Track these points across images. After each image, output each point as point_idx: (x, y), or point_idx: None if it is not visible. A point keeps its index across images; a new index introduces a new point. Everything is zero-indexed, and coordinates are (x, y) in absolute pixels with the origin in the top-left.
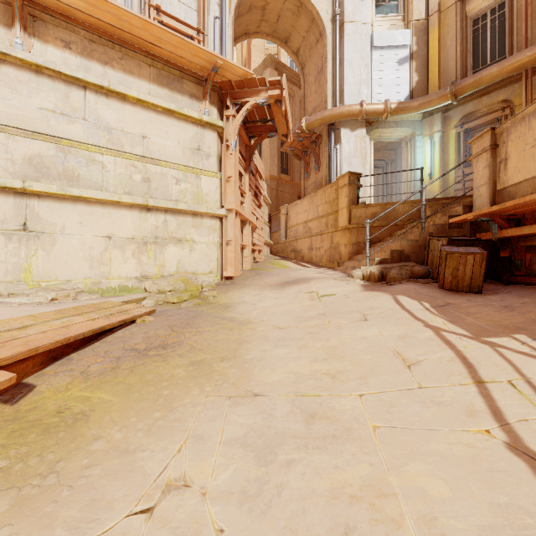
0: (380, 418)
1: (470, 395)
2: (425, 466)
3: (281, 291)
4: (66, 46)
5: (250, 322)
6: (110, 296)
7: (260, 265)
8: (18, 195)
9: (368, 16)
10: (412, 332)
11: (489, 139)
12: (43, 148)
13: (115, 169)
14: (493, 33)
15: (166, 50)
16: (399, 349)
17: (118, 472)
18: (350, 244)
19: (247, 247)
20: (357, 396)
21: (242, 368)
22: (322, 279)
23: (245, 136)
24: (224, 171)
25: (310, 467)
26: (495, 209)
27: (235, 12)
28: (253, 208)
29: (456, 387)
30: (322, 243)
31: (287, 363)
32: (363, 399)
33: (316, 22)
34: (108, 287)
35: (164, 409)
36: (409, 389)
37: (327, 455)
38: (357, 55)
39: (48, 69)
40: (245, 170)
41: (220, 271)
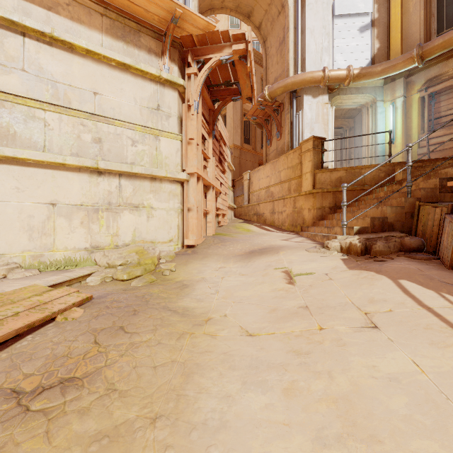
0: None
1: None
2: None
3: (247, 263)
4: None
5: (209, 320)
6: (53, 270)
7: (223, 229)
8: None
9: None
10: None
11: None
12: None
13: (60, 127)
14: None
15: None
16: None
17: None
18: (314, 209)
19: (211, 212)
20: None
21: None
22: (292, 249)
23: (209, 98)
24: (185, 132)
25: None
26: None
27: None
28: (217, 173)
29: None
30: (284, 207)
31: (269, 443)
32: None
33: None
34: (51, 261)
35: None
36: None
37: None
38: (318, 24)
39: None
40: (209, 134)
41: (181, 239)
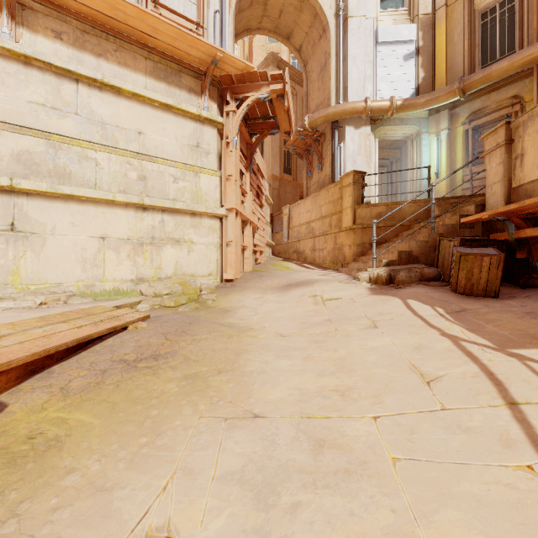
0: (400, 447)
1: (503, 420)
2: (459, 515)
3: (284, 294)
4: (57, 36)
5: (251, 329)
6: (104, 299)
7: (261, 266)
8: (5, 193)
9: (372, 10)
10: (428, 342)
11: (504, 134)
12: (32, 144)
13: (109, 166)
14: (502, 26)
15: (163, 42)
16: (415, 362)
17: (90, 518)
18: (354, 245)
19: (248, 248)
20: (371, 419)
21: (241, 382)
22: (327, 281)
23: (246, 133)
24: (223, 169)
25: (319, 514)
26: (513, 208)
27: (236, 7)
28: (254, 207)
29: (486, 409)
30: (325, 244)
31: (291, 376)
32: (378, 423)
33: (319, 17)
34: (102, 290)
35: (151, 433)
36: (431, 410)
37: (340, 496)
38: (361, 51)
39: (37, 60)
40: (246, 168)
41: (220, 273)
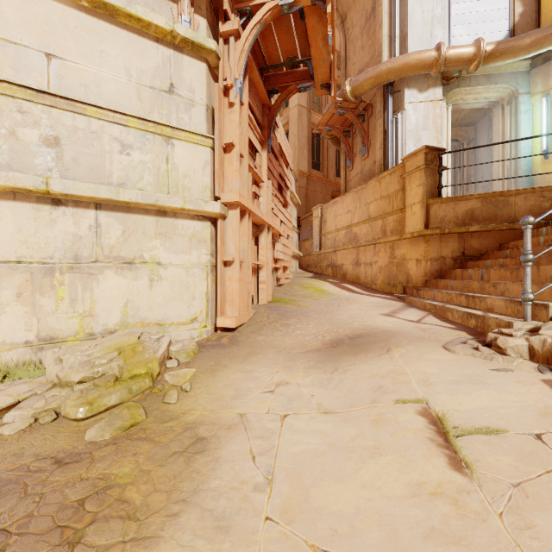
0: None
1: None
2: None
3: (331, 376)
4: None
5: None
6: None
7: (285, 290)
8: None
9: None
10: None
11: None
12: None
13: None
14: None
15: None
16: None
17: None
18: (427, 260)
19: (265, 267)
20: None
21: None
22: (417, 344)
23: (261, 84)
24: (218, 132)
25: None
26: None
27: None
28: (275, 206)
29: None
30: (375, 256)
31: None
32: None
33: None
34: None
35: None
36: None
37: None
38: None
39: None
40: (262, 144)
41: (213, 316)
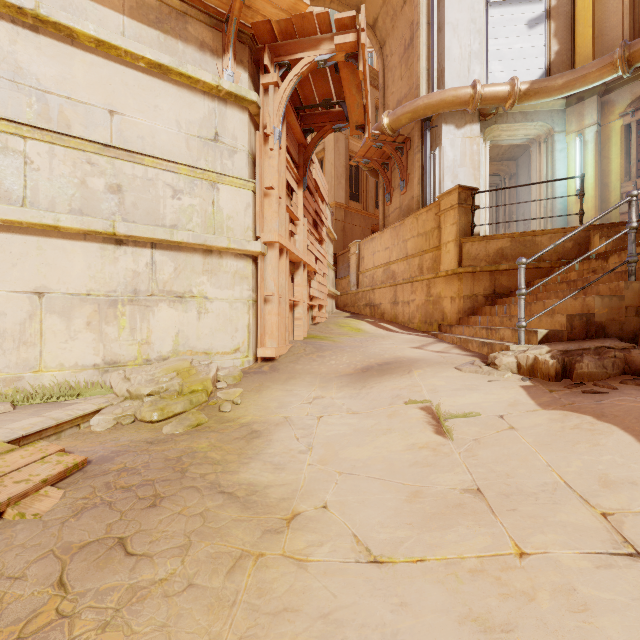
0: None
1: None
2: None
3: (360, 391)
4: None
5: (293, 519)
6: (39, 403)
7: (320, 328)
8: None
9: None
10: None
11: None
12: None
13: (50, 167)
14: None
15: None
16: None
17: None
18: (460, 298)
19: (301, 303)
20: None
21: None
22: (434, 366)
23: (297, 126)
24: (259, 177)
25: None
26: None
27: None
28: (310, 243)
29: None
30: (412, 295)
31: None
32: None
33: None
34: (35, 387)
35: None
36: None
37: None
38: (465, 16)
39: None
40: (298, 183)
41: (254, 347)
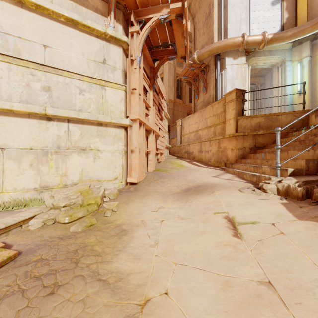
0: None
1: None
2: None
3: (185, 204)
4: None
5: (145, 305)
6: (1, 211)
7: (162, 165)
8: None
9: None
10: None
11: None
12: None
13: (9, 76)
14: None
15: None
16: None
17: None
18: (236, 149)
19: (151, 152)
20: None
21: None
22: (227, 189)
23: (149, 56)
24: (128, 83)
25: None
26: None
27: None
28: (156, 120)
29: None
30: (210, 147)
31: None
32: None
33: None
34: None
35: None
36: None
37: None
38: None
39: None
40: (150, 87)
41: (125, 177)
